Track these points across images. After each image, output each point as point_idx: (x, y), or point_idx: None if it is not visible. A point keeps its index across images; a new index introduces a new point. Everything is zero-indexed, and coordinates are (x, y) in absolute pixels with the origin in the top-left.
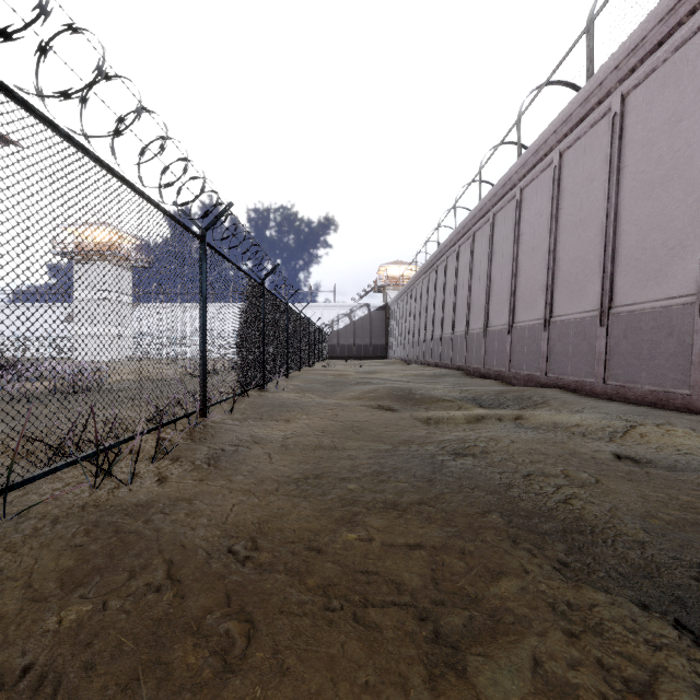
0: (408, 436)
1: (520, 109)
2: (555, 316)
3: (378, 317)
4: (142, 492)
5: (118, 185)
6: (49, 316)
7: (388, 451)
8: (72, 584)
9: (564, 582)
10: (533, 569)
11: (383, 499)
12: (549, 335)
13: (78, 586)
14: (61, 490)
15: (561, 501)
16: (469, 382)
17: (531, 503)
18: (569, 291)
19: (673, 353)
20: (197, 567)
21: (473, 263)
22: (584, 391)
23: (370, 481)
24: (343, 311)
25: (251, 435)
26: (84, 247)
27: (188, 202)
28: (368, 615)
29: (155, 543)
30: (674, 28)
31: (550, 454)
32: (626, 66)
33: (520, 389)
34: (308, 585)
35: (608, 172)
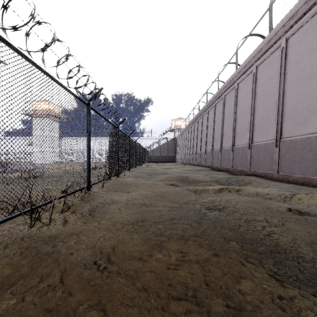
0: (187, 200)
1: (237, 47)
2: (254, 142)
3: (171, 143)
4: (54, 230)
5: (44, 76)
6: (6, 140)
7: (177, 207)
8: (8, 285)
9: (276, 283)
10: (258, 275)
11: (176, 233)
12: (251, 151)
13: (10, 287)
14: (14, 228)
15: (266, 234)
16: (213, 173)
17: (251, 236)
18: (260, 131)
19: (311, 160)
20: (77, 274)
21: (215, 118)
22: (268, 177)
23: (169, 223)
24: (155, 140)
25: (111, 199)
26: (26, 106)
27: (81, 87)
28: (170, 305)
29: (56, 259)
30: (311, 6)
31: (257, 209)
32: (288, 25)
33: (237, 176)
34: (137, 286)
35: (279, 75)
